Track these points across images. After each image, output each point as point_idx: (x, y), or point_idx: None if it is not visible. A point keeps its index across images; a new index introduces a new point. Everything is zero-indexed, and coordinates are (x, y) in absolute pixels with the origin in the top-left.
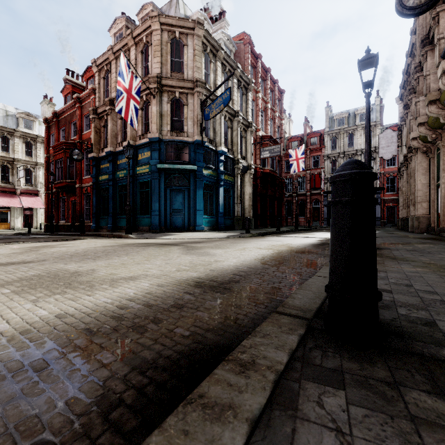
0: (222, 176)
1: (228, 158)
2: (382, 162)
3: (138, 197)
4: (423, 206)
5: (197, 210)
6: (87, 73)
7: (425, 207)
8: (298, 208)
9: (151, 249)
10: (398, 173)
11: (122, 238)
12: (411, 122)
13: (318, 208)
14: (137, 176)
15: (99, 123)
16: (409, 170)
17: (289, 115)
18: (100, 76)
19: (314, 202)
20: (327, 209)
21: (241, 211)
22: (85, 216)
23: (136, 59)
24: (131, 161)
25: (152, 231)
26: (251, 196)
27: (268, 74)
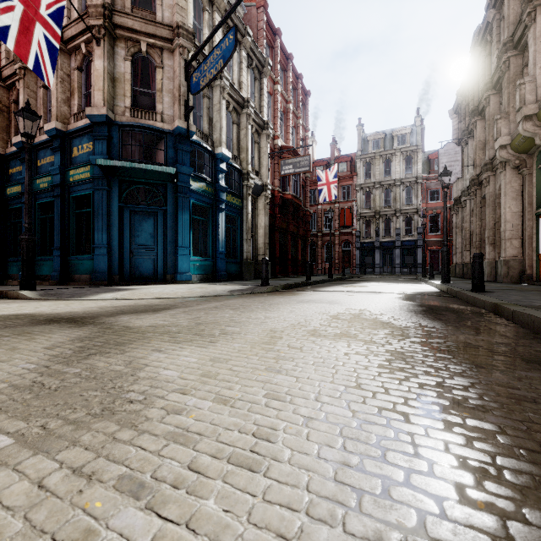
0: (222, 196)
1: (233, 168)
2: (424, 195)
3: (73, 224)
4: (513, 244)
5: (180, 246)
6: None
7: (516, 246)
8: (324, 251)
9: None
10: (456, 205)
11: None
12: (499, 123)
13: (349, 251)
14: (70, 187)
15: (6, 96)
16: (479, 197)
17: (312, 134)
18: None
19: (344, 244)
20: (359, 253)
21: (253, 251)
22: None
23: None
24: (59, 159)
25: (95, 282)
26: (267, 230)
27: (290, 63)
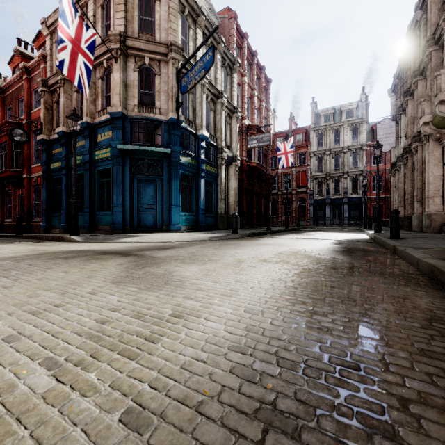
0: (203, 166)
1: (210, 145)
2: (368, 160)
3: (97, 189)
4: (435, 201)
5: (172, 205)
6: (38, 39)
7: (437, 203)
8: (283, 207)
9: (62, 267)
10: (392, 169)
11: (59, 242)
12: (423, 105)
13: (304, 207)
14: (96, 163)
15: (50, 98)
16: (410, 163)
17: (274, 111)
18: (52, 40)
19: (300, 201)
20: (313, 208)
21: (225, 208)
22: (35, 213)
23: (95, 16)
24: (88, 143)
25: (114, 231)
26: (236, 191)
27: (255, 58)
